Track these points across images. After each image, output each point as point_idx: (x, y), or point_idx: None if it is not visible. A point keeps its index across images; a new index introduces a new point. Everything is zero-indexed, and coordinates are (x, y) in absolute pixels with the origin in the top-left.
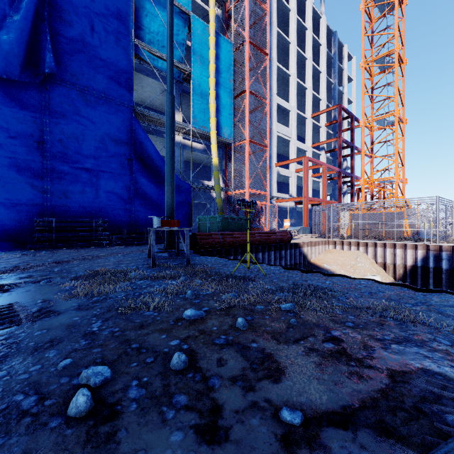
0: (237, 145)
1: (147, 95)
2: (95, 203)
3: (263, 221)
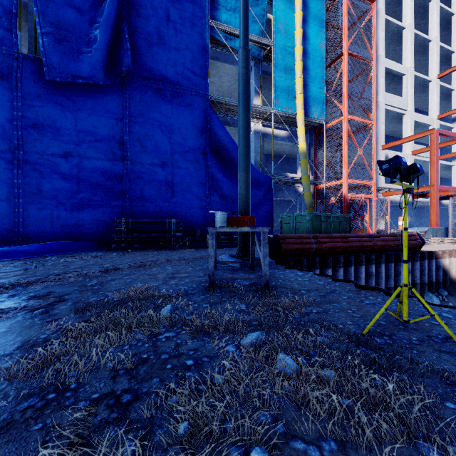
0: (330, 126)
1: (225, 86)
2: (170, 202)
3: (367, 220)
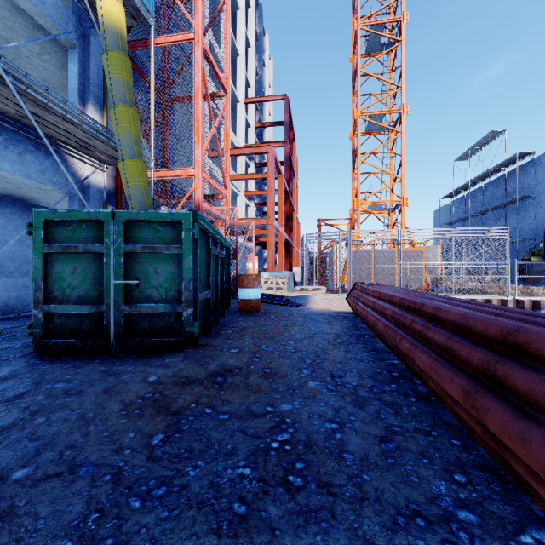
0: (162, 43)
1: None
2: None
3: None
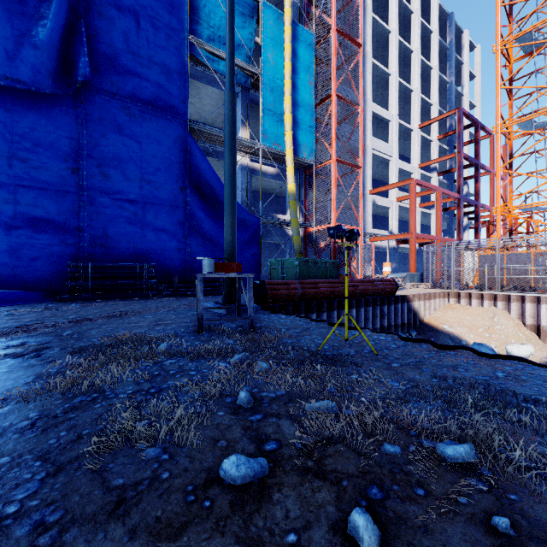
0: (320, 167)
1: (206, 109)
2: (141, 243)
3: (355, 266)
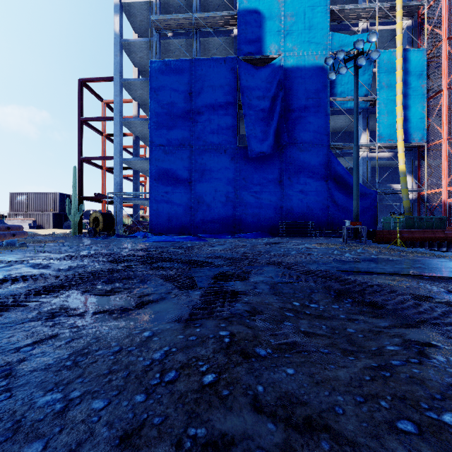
0: (431, 145)
1: (338, 125)
2: (306, 211)
3: None
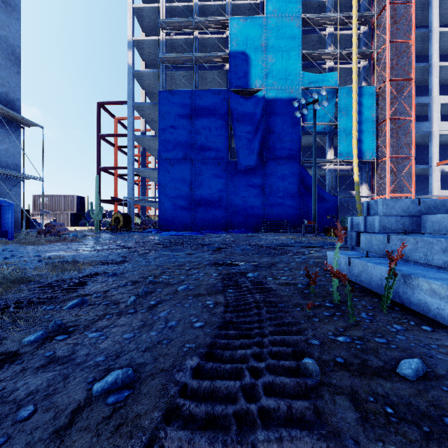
0: (380, 161)
1: (311, 142)
2: (283, 212)
3: None
